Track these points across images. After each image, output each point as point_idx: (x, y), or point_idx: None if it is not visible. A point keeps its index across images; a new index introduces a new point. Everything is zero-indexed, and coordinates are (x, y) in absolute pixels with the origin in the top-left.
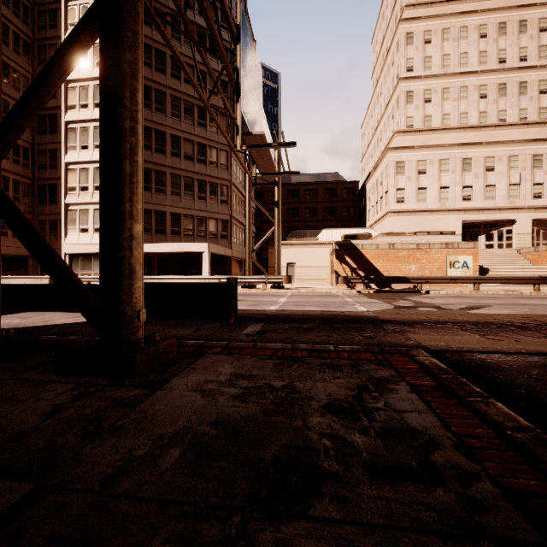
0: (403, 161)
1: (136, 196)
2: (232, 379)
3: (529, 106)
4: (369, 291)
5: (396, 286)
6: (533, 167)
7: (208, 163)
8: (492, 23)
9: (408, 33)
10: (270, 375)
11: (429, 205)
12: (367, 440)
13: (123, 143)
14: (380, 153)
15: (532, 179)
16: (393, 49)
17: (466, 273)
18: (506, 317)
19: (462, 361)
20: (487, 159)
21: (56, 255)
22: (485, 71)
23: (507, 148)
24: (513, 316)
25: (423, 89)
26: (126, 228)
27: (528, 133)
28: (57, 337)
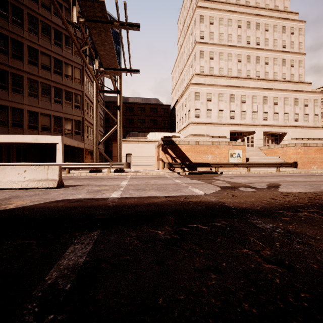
0: (199, 92)
1: None
2: None
3: (260, 70)
4: (185, 173)
5: (200, 169)
6: (263, 103)
7: (64, 75)
8: (244, 21)
9: (201, 15)
10: None
11: (213, 120)
12: None
13: None
14: (184, 87)
15: (263, 110)
16: (192, 24)
17: (239, 161)
18: (318, 196)
19: None
20: (242, 96)
21: None
22: (240, 46)
23: (251, 91)
24: (320, 195)
25: (209, 51)
26: None
27: (260, 85)
28: None
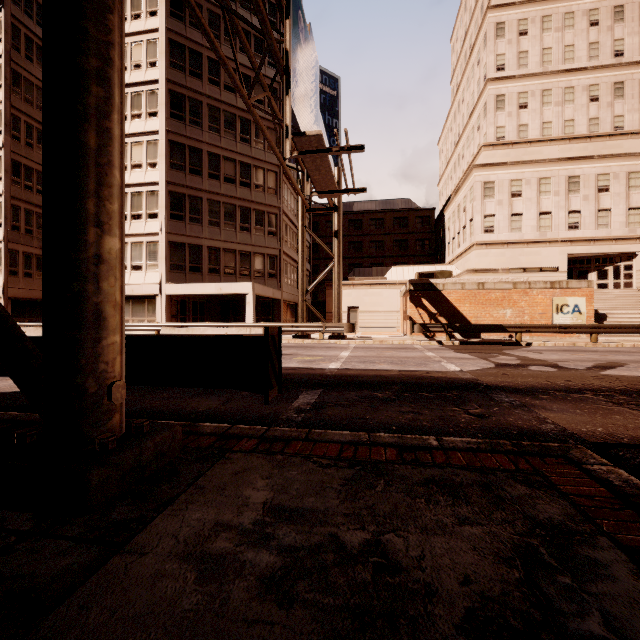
0: (493, 182)
1: (105, 188)
2: (264, 522)
3: None
4: (454, 342)
5: (486, 336)
6: None
7: (254, 187)
8: (606, 7)
9: (498, 24)
10: (337, 511)
11: (525, 235)
12: None
13: (80, 94)
14: (463, 173)
15: None
16: (479, 44)
17: (577, 320)
18: None
19: None
20: (600, 177)
21: None
22: (596, 67)
23: (625, 162)
24: None
25: (517, 92)
26: (86, 243)
27: None
28: (19, 414)
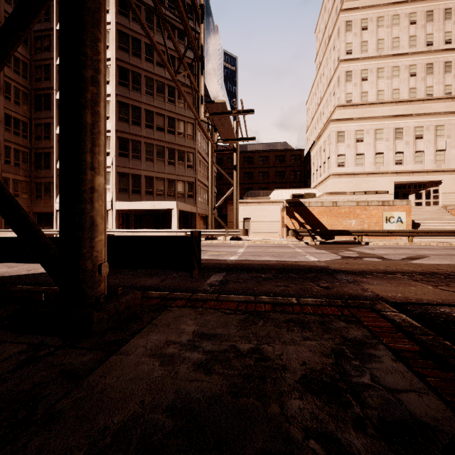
0: (343, 131)
1: (97, 147)
2: (194, 340)
3: (453, 82)
4: (316, 242)
5: (338, 238)
6: None
7: (177, 134)
8: (421, 11)
9: (347, 22)
10: (235, 335)
11: (366, 169)
12: (369, 443)
13: (83, 92)
14: (323, 125)
15: None
16: (334, 35)
17: (400, 227)
18: (448, 267)
19: (428, 315)
20: (417, 128)
21: (20, 208)
22: (414, 53)
23: (434, 119)
24: (454, 266)
25: (360, 69)
26: (87, 180)
27: (452, 106)
28: (31, 287)
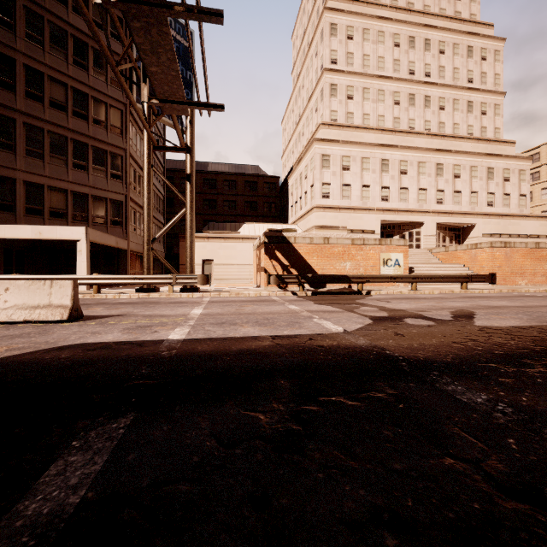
0: (329, 155)
1: None
2: None
3: (432, 119)
4: (307, 292)
5: (331, 286)
6: (437, 175)
7: (92, 121)
8: (404, 35)
9: (332, 24)
10: None
11: (352, 203)
12: None
13: None
14: (304, 147)
15: (436, 186)
16: (317, 39)
17: (398, 272)
18: None
19: None
20: (401, 162)
21: None
22: (398, 79)
23: (417, 154)
24: None
25: (346, 84)
26: None
27: (432, 143)
28: None
